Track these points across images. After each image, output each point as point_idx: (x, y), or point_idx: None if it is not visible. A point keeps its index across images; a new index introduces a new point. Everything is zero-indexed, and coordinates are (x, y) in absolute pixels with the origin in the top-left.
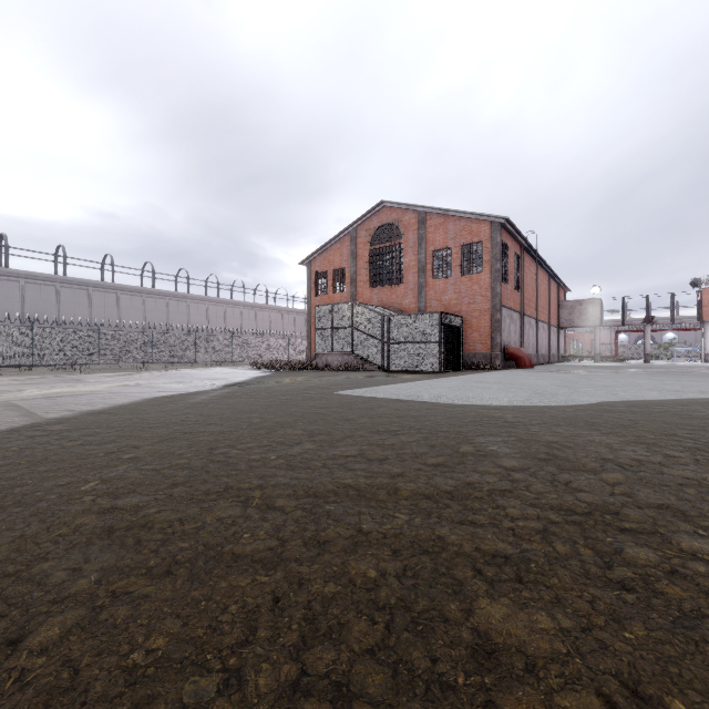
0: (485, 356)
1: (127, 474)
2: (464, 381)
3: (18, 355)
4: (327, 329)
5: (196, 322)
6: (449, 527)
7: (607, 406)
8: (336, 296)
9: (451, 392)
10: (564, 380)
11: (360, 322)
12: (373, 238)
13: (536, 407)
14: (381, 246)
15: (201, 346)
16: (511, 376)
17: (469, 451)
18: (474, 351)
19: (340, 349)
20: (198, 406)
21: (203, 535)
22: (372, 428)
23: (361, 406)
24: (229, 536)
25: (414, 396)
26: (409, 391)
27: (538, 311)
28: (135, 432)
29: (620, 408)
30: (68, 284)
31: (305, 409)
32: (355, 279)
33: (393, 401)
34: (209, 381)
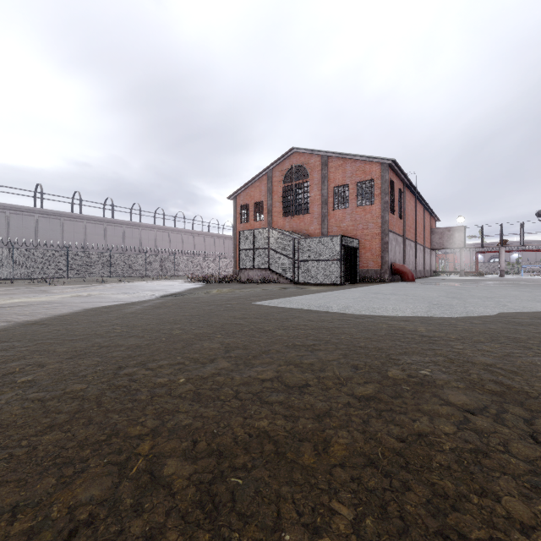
0: (376, 271)
1: (5, 408)
2: (364, 292)
3: (1, 270)
4: (248, 250)
5: (147, 245)
6: None
7: (510, 318)
8: (256, 224)
9: (357, 303)
10: (448, 291)
11: (275, 244)
12: (286, 178)
13: (442, 318)
14: (292, 184)
15: (149, 263)
16: (400, 287)
17: (399, 377)
18: (367, 267)
19: (259, 266)
20: (129, 316)
21: None
22: (288, 341)
23: (277, 316)
24: None
25: (324, 306)
26: (319, 302)
27: (416, 236)
28: (53, 346)
29: (526, 320)
30: (44, 214)
31: (225, 319)
32: (271, 210)
33: (306, 312)
34: (150, 292)
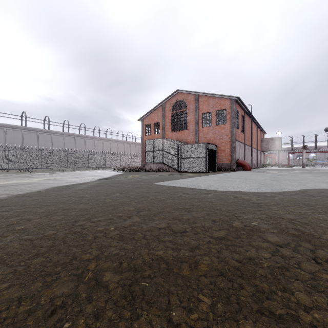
0: (228, 164)
1: (10, 244)
2: (220, 177)
3: (1, 164)
4: (150, 151)
5: (89, 148)
6: (251, 320)
7: (307, 192)
8: (155, 135)
9: (215, 183)
10: (270, 176)
11: (167, 148)
12: (173, 108)
13: (266, 192)
14: (177, 111)
15: (90, 159)
16: (242, 174)
17: (239, 226)
18: (222, 162)
19: (157, 161)
20: (80, 191)
21: (29, 323)
22: (175, 206)
23: (168, 191)
24: (51, 326)
25: (196, 185)
26: (193, 183)
27: (252, 143)
28: (35, 209)
29: (316, 194)
30: (27, 130)
31: (137, 193)
32: (164, 127)
33: (185, 188)
34: (91, 177)
